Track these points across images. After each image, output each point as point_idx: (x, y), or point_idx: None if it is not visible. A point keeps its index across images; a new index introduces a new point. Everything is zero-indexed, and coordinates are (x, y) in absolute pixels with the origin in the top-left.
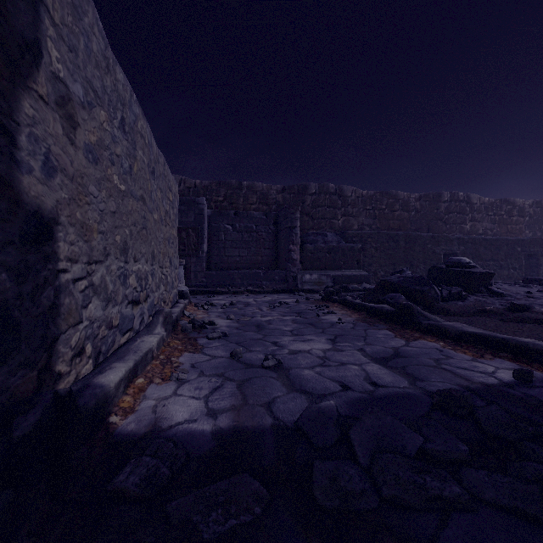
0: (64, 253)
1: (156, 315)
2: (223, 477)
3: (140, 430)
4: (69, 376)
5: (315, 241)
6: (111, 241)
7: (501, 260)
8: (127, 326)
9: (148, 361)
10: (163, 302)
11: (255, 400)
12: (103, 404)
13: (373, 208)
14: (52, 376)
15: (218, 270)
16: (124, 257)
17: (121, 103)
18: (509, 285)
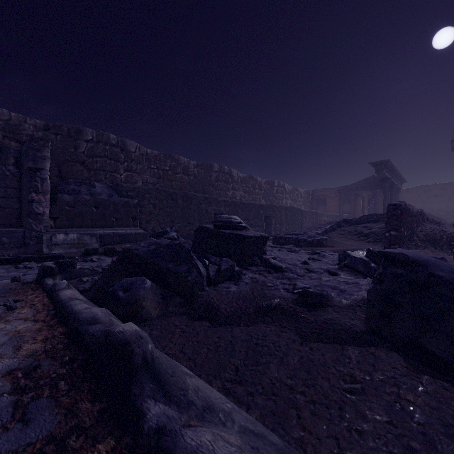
0: None
1: None
2: None
3: None
4: None
5: (76, 191)
6: None
7: (252, 219)
8: None
9: None
10: None
11: None
12: None
13: (158, 167)
14: None
15: None
16: None
17: None
18: (278, 250)
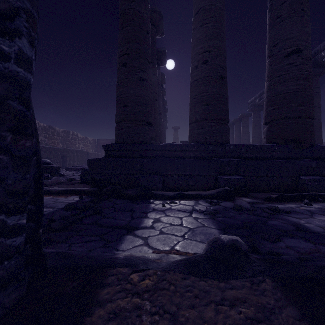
0: None
1: None
2: None
3: None
4: None
5: None
6: None
7: (52, 158)
8: None
9: None
10: None
11: None
12: None
13: None
14: None
15: None
16: None
17: None
18: (65, 171)
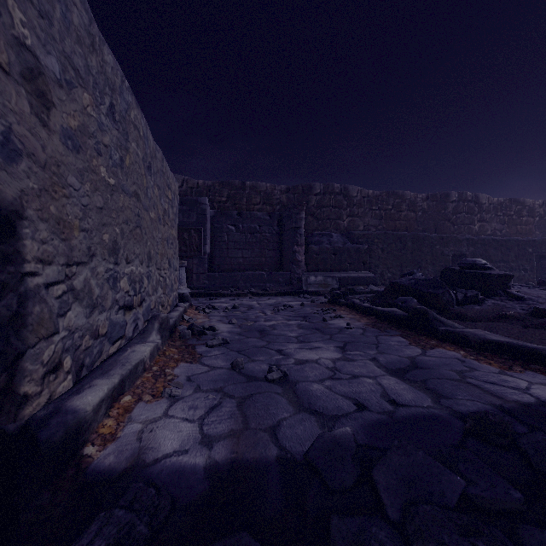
0: (32, 253)
1: (151, 320)
2: (216, 535)
3: (119, 465)
4: (39, 397)
5: (320, 242)
6: (97, 240)
7: (512, 261)
8: (118, 333)
9: (138, 373)
10: (161, 306)
11: (258, 422)
12: (76, 433)
13: (379, 208)
14: (14, 400)
15: (221, 271)
16: (113, 258)
17: (110, 87)
18: (528, 288)
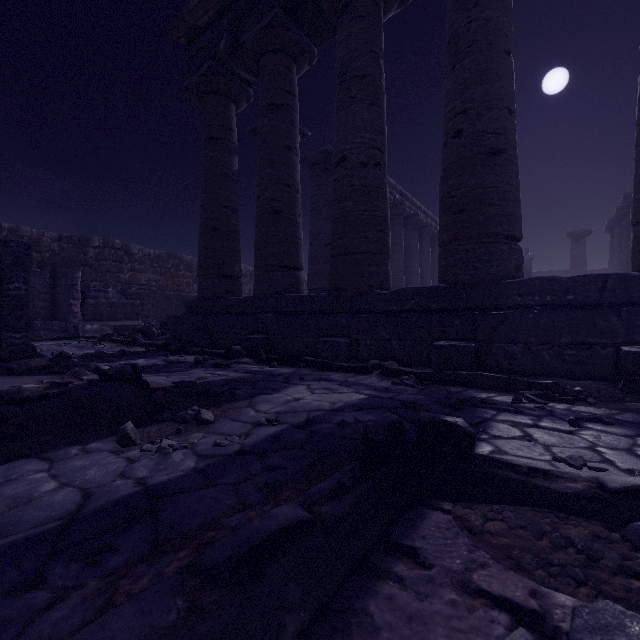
0: None
1: None
2: None
3: None
4: None
5: (97, 297)
6: None
7: None
8: None
9: None
10: None
11: None
12: None
13: (160, 266)
14: None
15: None
16: None
17: None
18: None
